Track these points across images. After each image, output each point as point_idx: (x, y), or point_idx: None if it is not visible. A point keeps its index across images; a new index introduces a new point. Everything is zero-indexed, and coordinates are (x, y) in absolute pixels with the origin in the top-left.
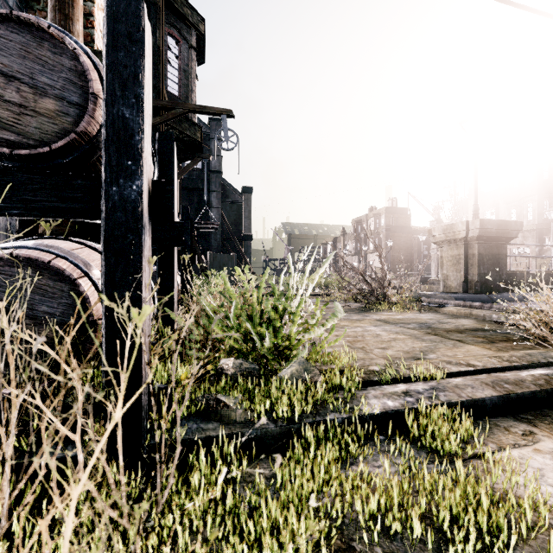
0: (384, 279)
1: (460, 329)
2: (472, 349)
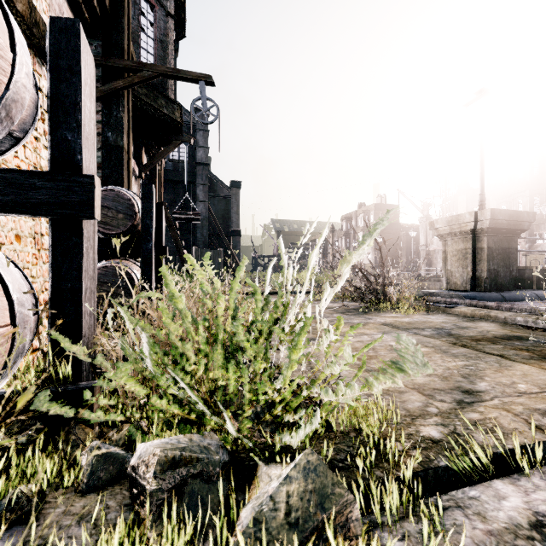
0: (384, 276)
1: (490, 337)
2: (528, 371)
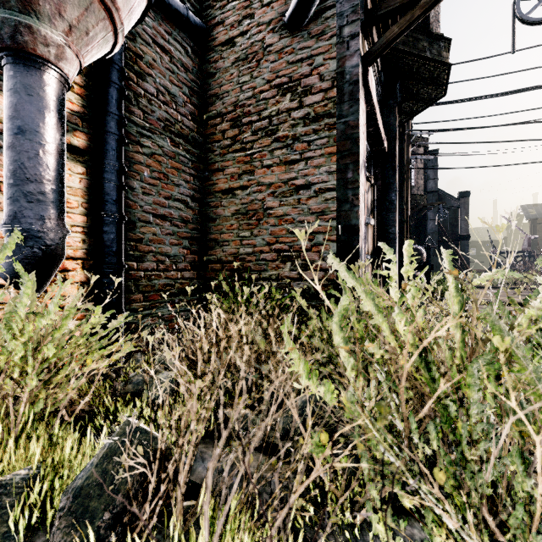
0: None
1: None
2: None
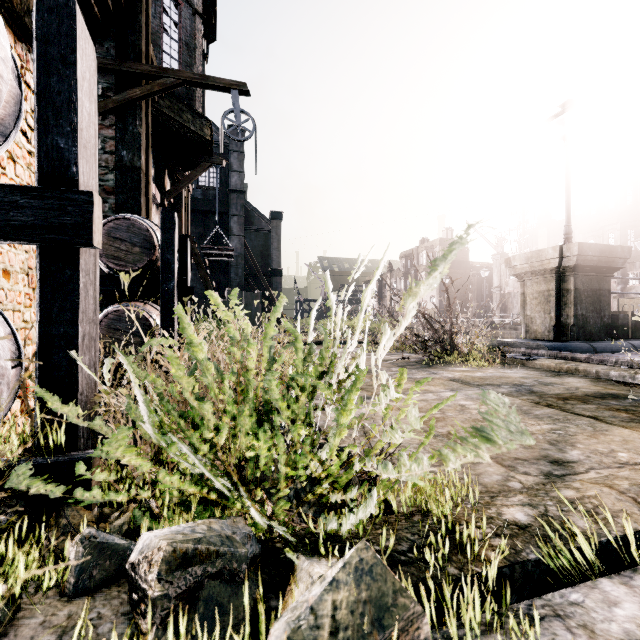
0: (452, 322)
1: (579, 395)
2: (629, 436)
